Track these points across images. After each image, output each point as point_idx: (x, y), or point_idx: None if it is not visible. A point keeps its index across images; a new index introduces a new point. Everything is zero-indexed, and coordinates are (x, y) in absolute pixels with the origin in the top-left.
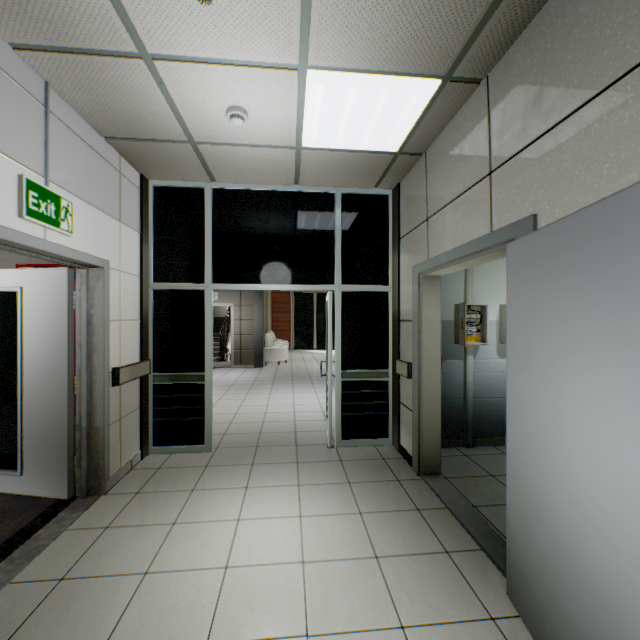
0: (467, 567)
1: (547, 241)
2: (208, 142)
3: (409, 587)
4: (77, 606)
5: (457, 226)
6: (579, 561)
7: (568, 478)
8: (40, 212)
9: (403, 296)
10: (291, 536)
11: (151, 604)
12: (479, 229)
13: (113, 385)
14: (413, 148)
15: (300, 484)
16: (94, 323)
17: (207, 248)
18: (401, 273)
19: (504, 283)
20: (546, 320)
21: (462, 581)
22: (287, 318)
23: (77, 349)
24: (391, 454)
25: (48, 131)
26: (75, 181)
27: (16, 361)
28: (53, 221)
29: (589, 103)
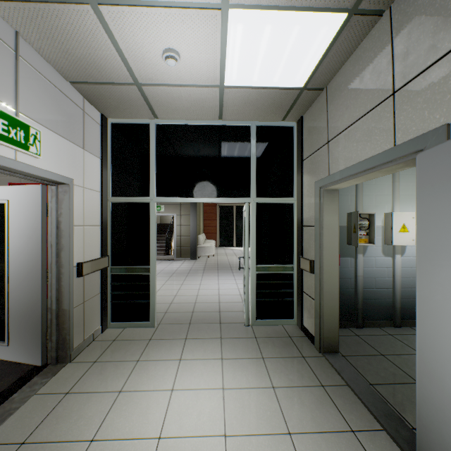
0: (373, 449)
1: None
2: (150, 84)
3: None
4: None
5: (358, 145)
6: None
7: None
8: (10, 137)
9: (305, 206)
10: (215, 408)
11: None
12: (381, 145)
13: (77, 276)
14: (316, 83)
15: (223, 358)
16: (62, 228)
17: (151, 170)
18: (304, 188)
19: (388, 195)
20: None
21: None
22: (214, 224)
23: (49, 248)
24: (296, 333)
25: (18, 71)
26: (43, 114)
27: (4, 257)
28: (22, 145)
29: None
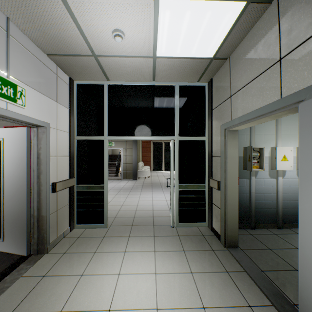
0: None
1: None
2: (103, 55)
3: None
4: None
5: (253, 98)
6: None
7: None
8: (2, 93)
9: (214, 142)
10: (150, 288)
11: None
12: (270, 97)
13: (52, 192)
14: (222, 54)
15: (155, 250)
16: (41, 158)
17: (105, 117)
18: (213, 129)
19: (273, 135)
20: None
21: None
22: (149, 155)
23: (32, 172)
24: (207, 232)
25: (8, 46)
26: (27, 77)
27: (1, 178)
28: (12, 98)
29: None
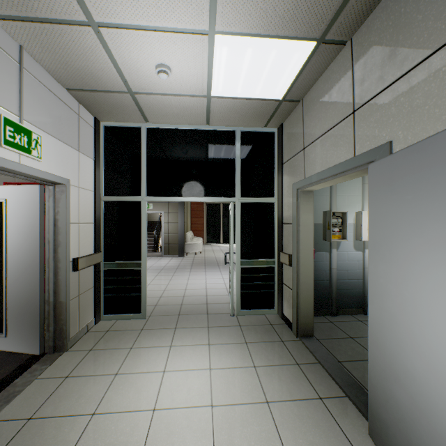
0: (336, 411)
1: (404, 161)
2: (142, 92)
3: (293, 427)
4: (40, 441)
5: (327, 153)
6: (433, 417)
7: (423, 350)
8: (15, 142)
9: (285, 205)
10: (203, 385)
11: (96, 440)
12: (345, 154)
13: (73, 271)
14: (293, 96)
15: (210, 344)
16: (59, 225)
17: (143, 171)
18: (284, 189)
19: (359, 196)
20: (403, 223)
21: (333, 422)
22: (201, 221)
23: (46, 244)
24: (276, 321)
25: (22, 82)
26: (43, 120)
27: (2, 253)
28: (26, 149)
29: (438, 51)
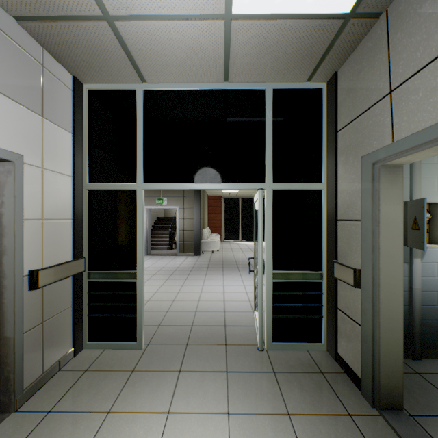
0: None
1: None
2: (125, 16)
3: None
4: None
5: None
6: None
7: None
8: None
9: (343, 193)
10: None
11: None
12: None
13: (30, 289)
14: (372, 3)
15: (230, 412)
16: (4, 223)
17: (138, 148)
18: (339, 168)
19: None
20: None
21: None
22: (219, 217)
23: None
24: (328, 365)
25: None
26: None
27: None
28: None
29: None
